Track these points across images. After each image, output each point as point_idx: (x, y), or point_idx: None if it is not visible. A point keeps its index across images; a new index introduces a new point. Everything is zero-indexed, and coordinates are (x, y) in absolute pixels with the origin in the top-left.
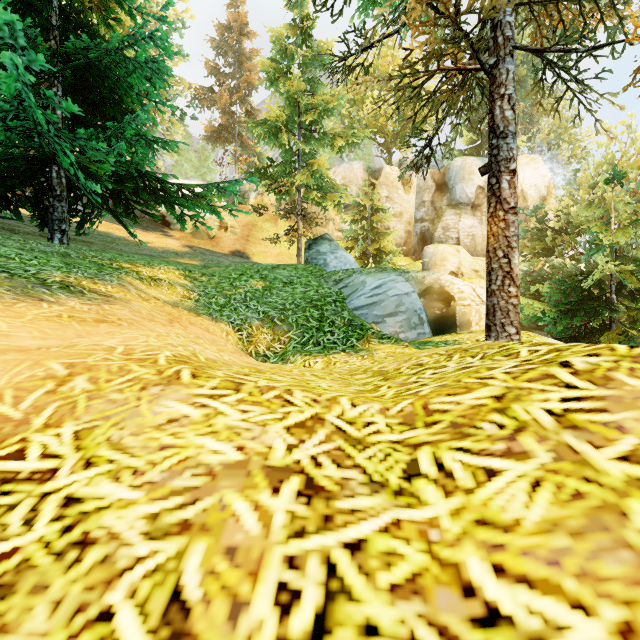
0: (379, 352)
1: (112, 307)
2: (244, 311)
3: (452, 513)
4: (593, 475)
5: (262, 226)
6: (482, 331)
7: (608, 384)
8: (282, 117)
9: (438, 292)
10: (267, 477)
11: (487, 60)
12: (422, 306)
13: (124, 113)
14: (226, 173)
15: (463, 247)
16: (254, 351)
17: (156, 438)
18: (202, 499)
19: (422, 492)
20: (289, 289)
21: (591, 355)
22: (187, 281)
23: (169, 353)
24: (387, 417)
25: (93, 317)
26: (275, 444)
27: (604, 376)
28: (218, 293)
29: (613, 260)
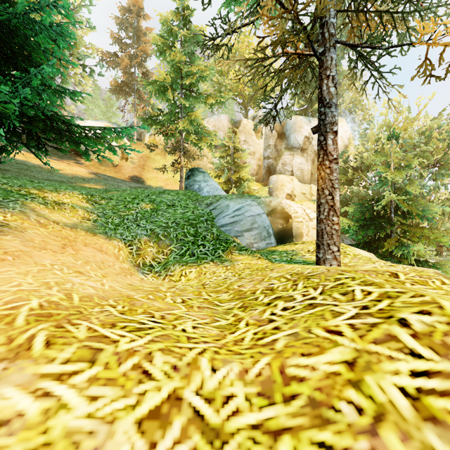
0: (239, 263)
1: (3, 238)
2: (135, 229)
3: None
4: None
5: (154, 158)
6: (311, 242)
7: None
8: (168, 79)
9: (280, 212)
10: None
11: (317, 49)
12: (269, 223)
13: (33, 66)
14: (127, 117)
15: (295, 177)
16: (142, 262)
17: None
18: None
19: None
20: (171, 210)
21: (424, 313)
22: (88, 204)
23: (36, 302)
24: (246, 384)
25: None
26: None
27: (443, 343)
28: (114, 214)
29: (392, 191)
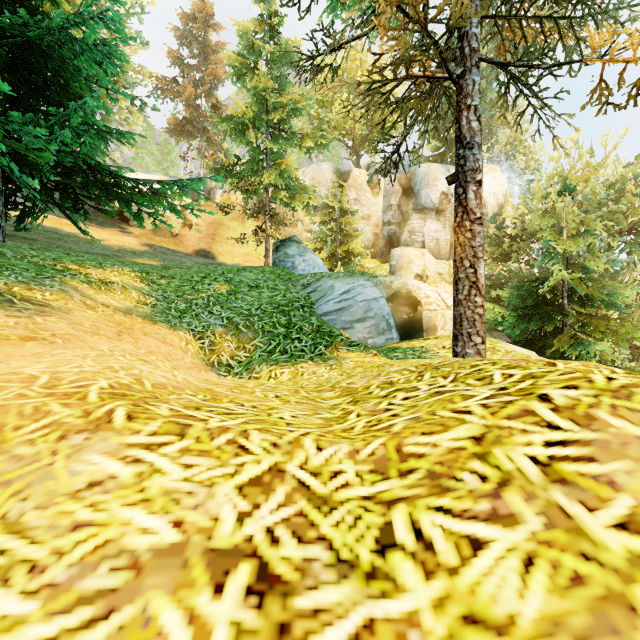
0: (348, 361)
1: (46, 319)
2: (206, 317)
3: (435, 605)
4: (591, 550)
5: (229, 225)
6: (448, 337)
7: (592, 425)
8: (249, 114)
9: (405, 297)
10: (209, 568)
11: (454, 70)
12: (390, 311)
13: (71, 99)
14: (191, 168)
15: (428, 250)
16: (217, 361)
17: (69, 512)
18: (119, 609)
19: (398, 572)
20: (255, 293)
21: (570, 387)
22: (144, 284)
23: (105, 383)
24: (357, 463)
25: (19, 333)
26: (223, 513)
27: (586, 414)
28: (178, 297)
29: (565, 268)
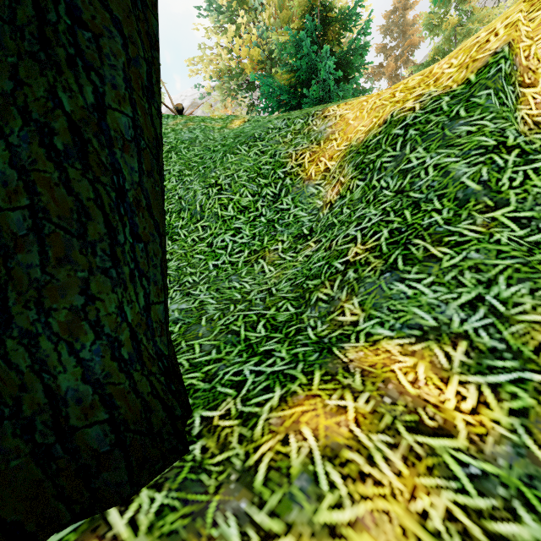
0: None
1: None
2: None
3: None
4: None
5: None
6: None
7: None
8: (438, 51)
9: None
10: None
11: None
12: None
13: (347, 81)
14: None
15: None
16: None
17: None
18: None
19: None
20: None
21: None
22: None
23: None
24: None
25: None
26: None
27: None
28: None
29: None
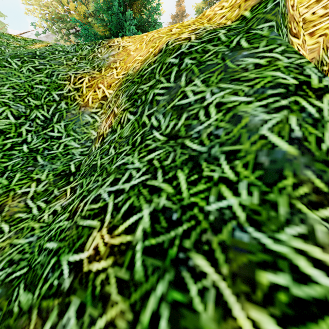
0: None
1: None
2: None
3: None
4: None
5: None
6: None
7: None
8: None
9: None
10: None
11: None
12: None
13: None
14: None
15: None
16: None
17: None
18: None
19: None
20: None
21: None
22: None
23: None
24: None
25: None
26: None
27: None
28: None
29: None
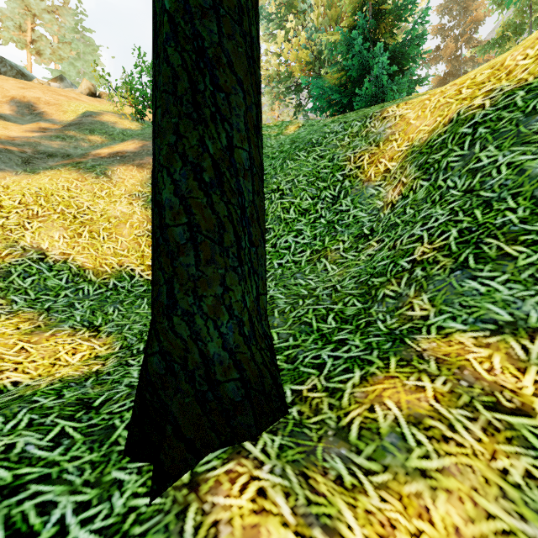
0: None
1: None
2: None
3: None
4: None
5: None
6: None
7: None
8: (509, 27)
9: None
10: None
11: None
12: None
13: (402, 73)
14: None
15: None
16: None
17: None
18: None
19: None
20: None
21: None
22: None
23: None
24: None
25: None
26: None
27: None
28: None
29: None
